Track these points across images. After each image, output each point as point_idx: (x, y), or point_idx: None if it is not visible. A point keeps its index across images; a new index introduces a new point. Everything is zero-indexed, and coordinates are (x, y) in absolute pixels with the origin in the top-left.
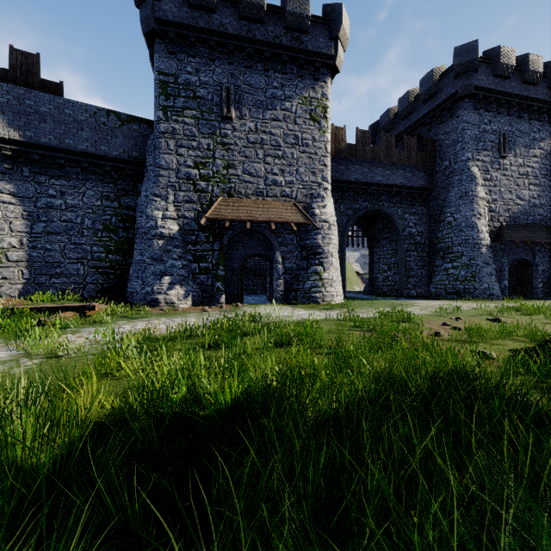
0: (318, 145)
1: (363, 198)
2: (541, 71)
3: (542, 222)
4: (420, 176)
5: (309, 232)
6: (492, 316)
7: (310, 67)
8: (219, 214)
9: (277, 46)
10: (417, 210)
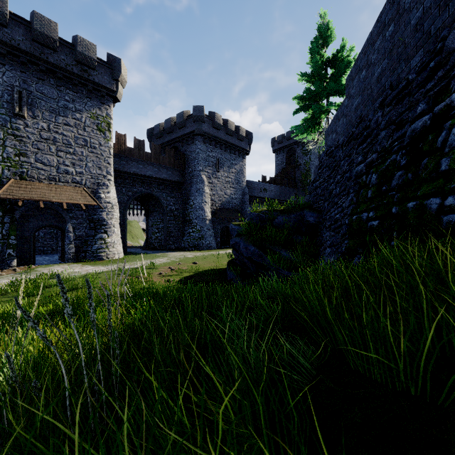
0: (103, 149)
1: (140, 184)
2: (234, 130)
3: (236, 207)
4: (177, 174)
5: (96, 209)
6: (197, 260)
7: (97, 93)
8: (11, 194)
9: (69, 71)
10: (176, 195)
